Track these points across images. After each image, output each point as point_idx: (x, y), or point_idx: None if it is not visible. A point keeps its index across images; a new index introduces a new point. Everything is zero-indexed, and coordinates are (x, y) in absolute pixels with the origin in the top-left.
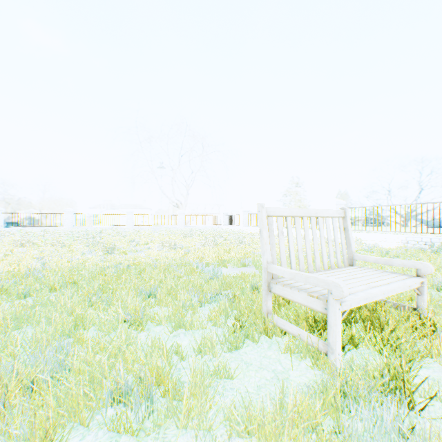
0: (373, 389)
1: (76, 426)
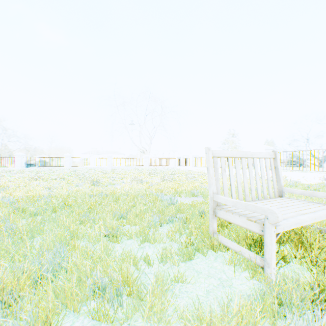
0: (306, 299)
1: (68, 314)
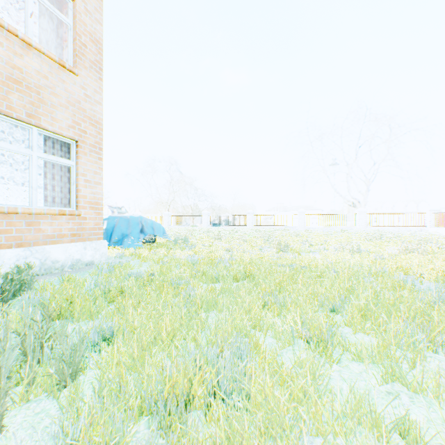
0: None
1: None
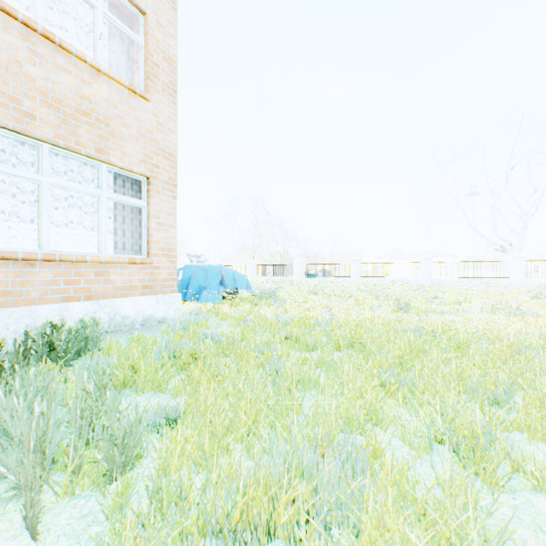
0: None
1: None
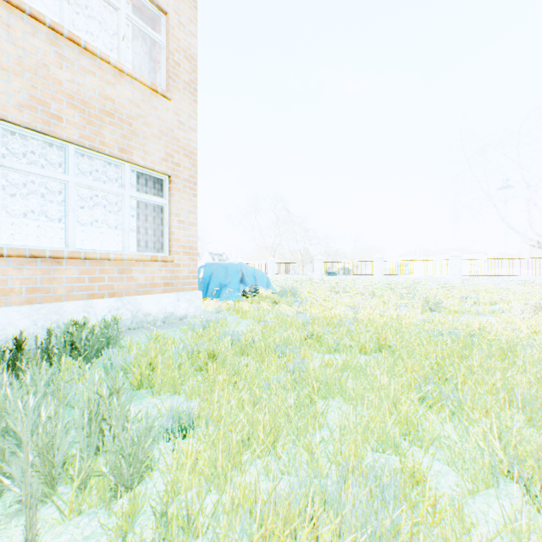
0: None
1: None
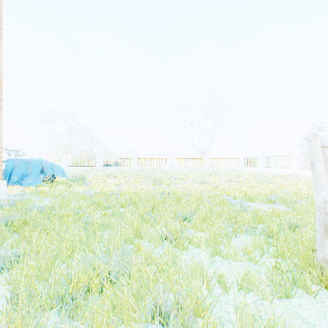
0: None
1: None
